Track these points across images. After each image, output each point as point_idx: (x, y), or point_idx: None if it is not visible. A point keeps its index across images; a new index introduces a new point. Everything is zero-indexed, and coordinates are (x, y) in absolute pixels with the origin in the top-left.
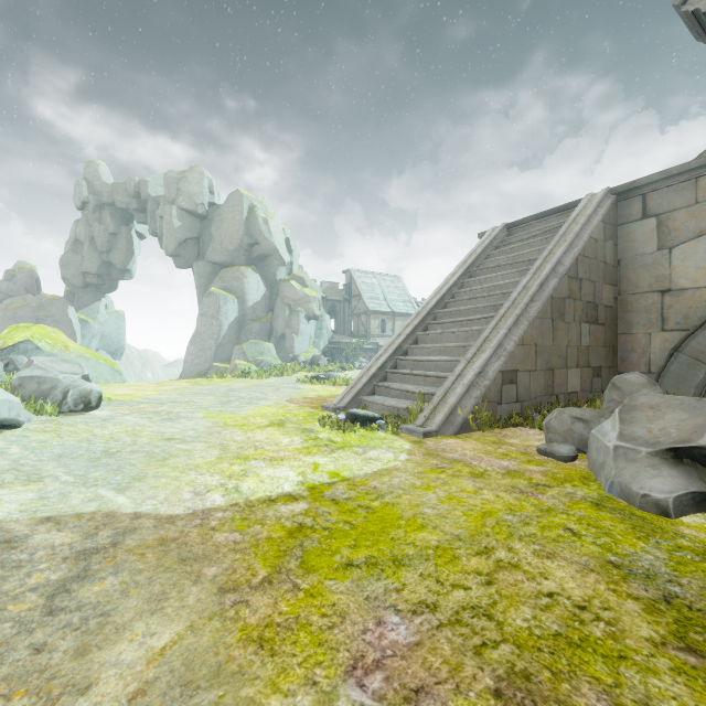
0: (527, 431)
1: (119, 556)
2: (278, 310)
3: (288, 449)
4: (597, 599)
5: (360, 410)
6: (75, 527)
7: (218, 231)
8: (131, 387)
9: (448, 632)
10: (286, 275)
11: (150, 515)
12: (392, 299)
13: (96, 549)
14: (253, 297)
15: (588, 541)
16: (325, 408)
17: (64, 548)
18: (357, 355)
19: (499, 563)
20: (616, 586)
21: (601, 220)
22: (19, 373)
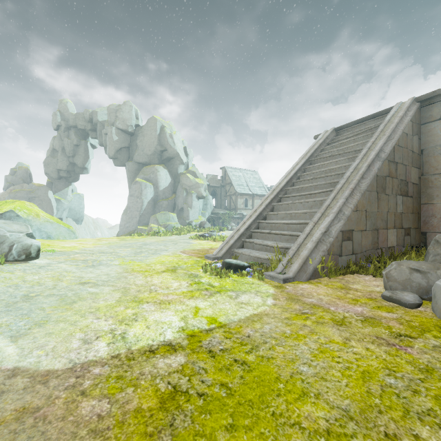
0: (364, 278)
1: None
2: (179, 192)
3: (176, 293)
4: None
5: (232, 260)
6: None
7: (141, 142)
8: (78, 242)
9: None
10: (184, 170)
11: (28, 371)
12: (251, 185)
13: None
14: (163, 184)
15: None
16: (207, 258)
17: None
18: (230, 221)
19: None
20: None
21: (410, 120)
22: None
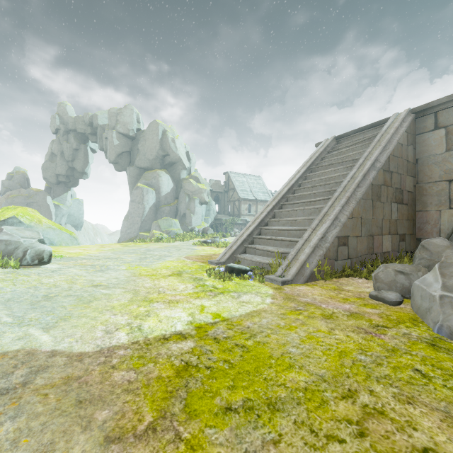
0: (357, 280)
1: (24, 397)
2: (181, 198)
3: (182, 294)
4: None
5: (235, 265)
6: None
7: (143, 147)
8: (82, 248)
9: None
10: (186, 175)
11: (64, 353)
12: (255, 191)
13: (6, 389)
14: (165, 189)
15: (438, 383)
16: (211, 263)
17: None
18: (233, 227)
19: (365, 408)
20: None
21: (405, 130)
22: None
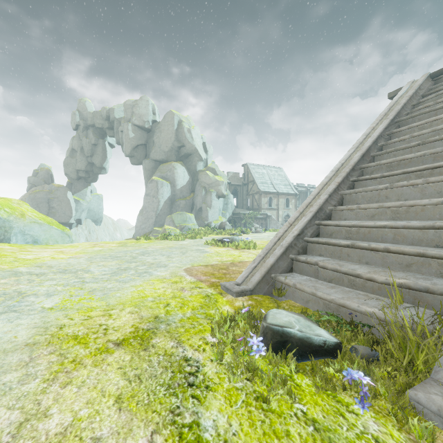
0: None
1: None
2: (197, 191)
3: None
4: None
5: (288, 320)
6: None
7: (158, 138)
8: (63, 248)
9: None
10: (203, 167)
11: None
12: (276, 183)
13: None
14: (180, 182)
15: None
16: (226, 289)
17: None
18: (252, 222)
19: None
20: None
21: None
22: None
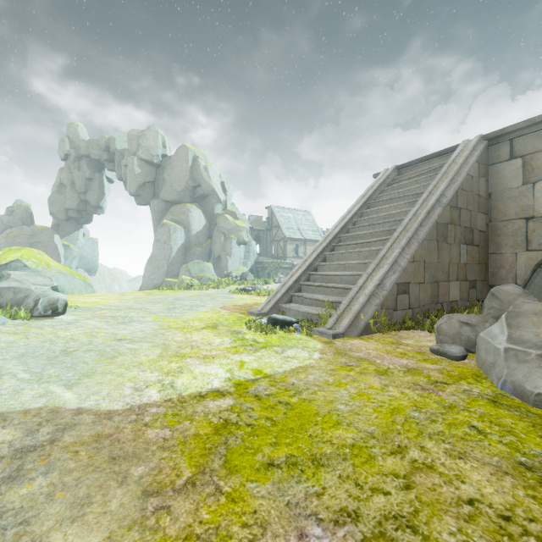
0: (419, 333)
1: (54, 454)
2: (215, 237)
3: (219, 348)
4: (519, 507)
5: (279, 316)
6: (19, 423)
7: (169, 176)
8: (98, 297)
9: None
10: (221, 210)
11: (91, 411)
12: (303, 229)
13: (33, 447)
14: (196, 227)
15: (494, 439)
16: (251, 314)
17: (3, 446)
18: (277, 272)
19: (414, 463)
20: (534, 491)
21: (476, 160)
22: None
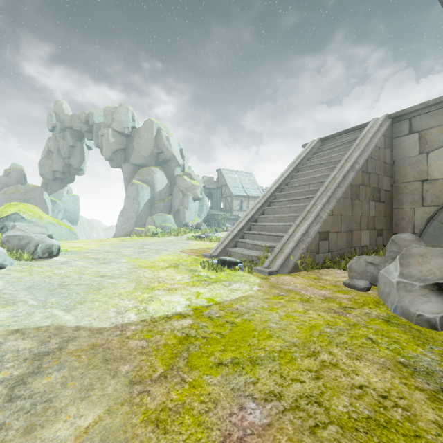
0: (336, 271)
1: (63, 357)
2: (175, 194)
3: (180, 283)
4: (394, 390)
5: (227, 257)
6: (34, 337)
7: (138, 144)
8: (82, 243)
9: (290, 416)
10: (180, 172)
11: (86, 328)
12: (247, 187)
13: (47, 352)
14: (159, 186)
15: (383, 347)
16: (205, 256)
17: (25, 352)
18: (225, 223)
19: (323, 363)
20: (406, 380)
21: (382, 134)
22: (6, 233)
